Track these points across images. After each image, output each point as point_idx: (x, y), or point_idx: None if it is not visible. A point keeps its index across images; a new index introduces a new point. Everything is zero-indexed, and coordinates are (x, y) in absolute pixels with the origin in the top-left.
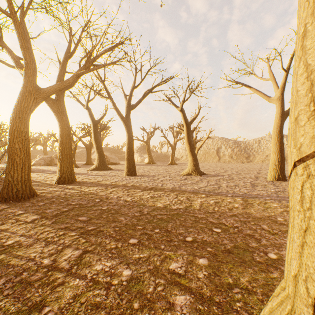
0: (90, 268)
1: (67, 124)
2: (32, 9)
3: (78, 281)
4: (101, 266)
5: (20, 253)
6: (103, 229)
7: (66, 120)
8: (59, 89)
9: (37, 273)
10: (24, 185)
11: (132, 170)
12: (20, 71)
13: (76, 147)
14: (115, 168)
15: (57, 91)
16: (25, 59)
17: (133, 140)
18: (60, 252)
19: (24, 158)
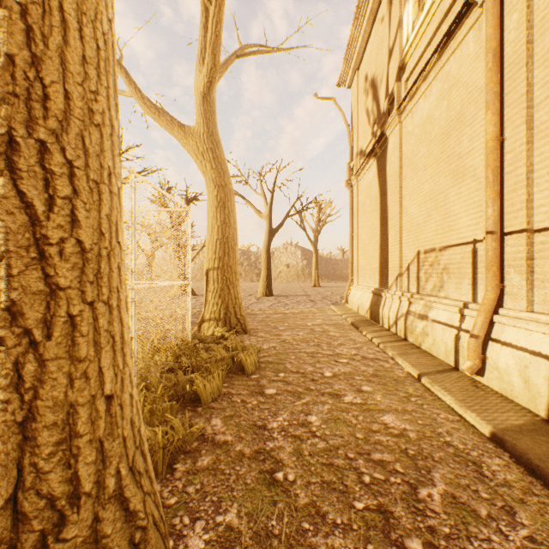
0: None
1: None
2: None
3: None
4: None
5: None
6: None
7: None
8: None
9: None
10: None
11: None
12: None
13: None
14: None
15: None
16: None
17: None
18: None
19: None
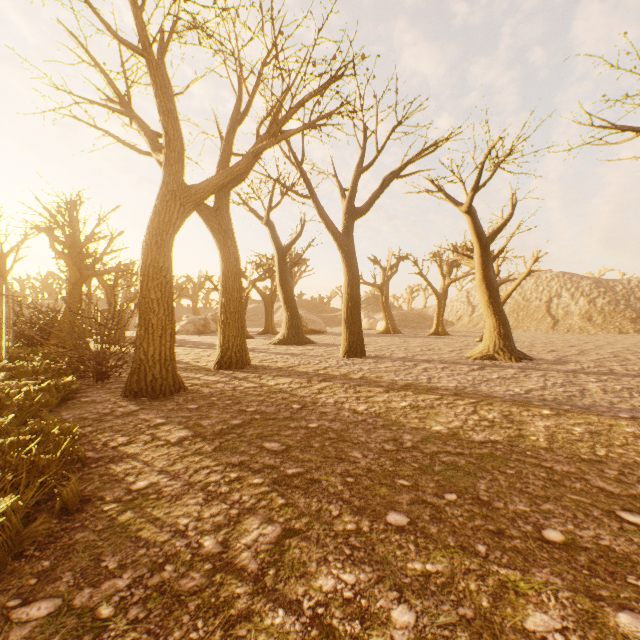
0: (306, 582)
1: (234, 253)
2: (178, 32)
3: (281, 615)
4: (331, 580)
5: (159, 514)
6: (318, 476)
7: (232, 246)
8: (222, 184)
9: (192, 573)
10: (164, 369)
11: (356, 344)
12: (158, 157)
13: (246, 301)
14: (319, 340)
15: (219, 187)
16: (165, 132)
17: (358, 281)
18: (235, 524)
19: (164, 318)
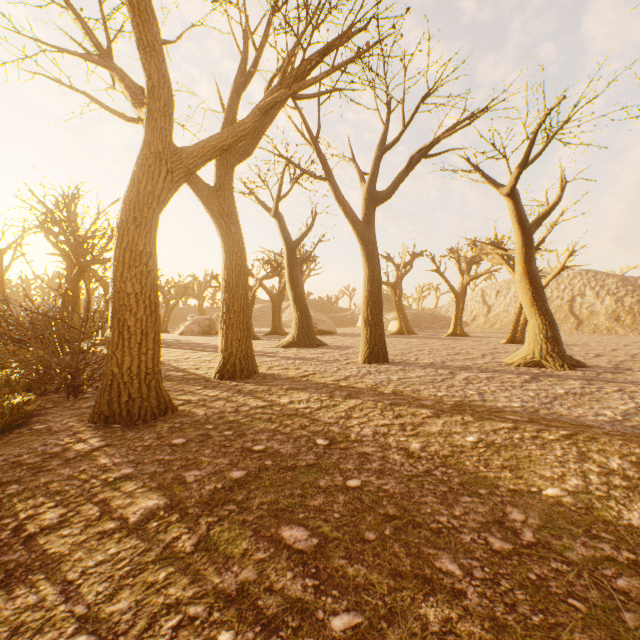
0: None
1: (238, 242)
2: None
3: None
4: None
5: None
6: None
7: (236, 233)
8: (221, 147)
9: None
10: (144, 386)
11: (377, 348)
12: (141, 112)
13: (253, 300)
14: (330, 342)
15: (218, 151)
16: (148, 76)
17: (379, 276)
18: None
19: (144, 318)
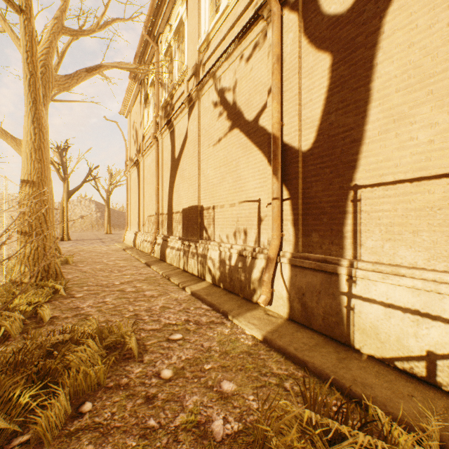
0: None
1: None
2: None
3: None
4: None
5: None
6: None
7: None
8: None
9: None
10: None
11: None
12: None
13: None
14: None
15: None
16: None
17: None
18: None
19: None
